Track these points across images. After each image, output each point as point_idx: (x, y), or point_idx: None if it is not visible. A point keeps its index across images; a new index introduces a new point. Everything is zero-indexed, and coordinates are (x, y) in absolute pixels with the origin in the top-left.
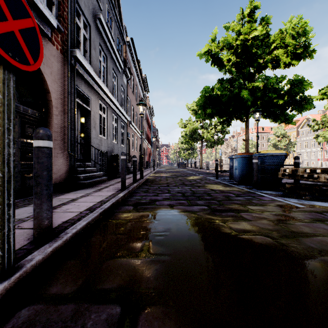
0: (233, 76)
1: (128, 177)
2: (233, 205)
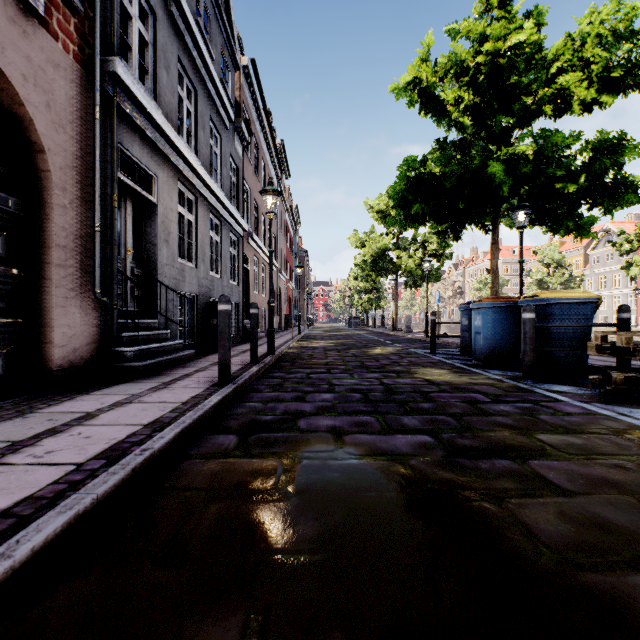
0: (467, 136)
1: (243, 349)
2: (497, 430)
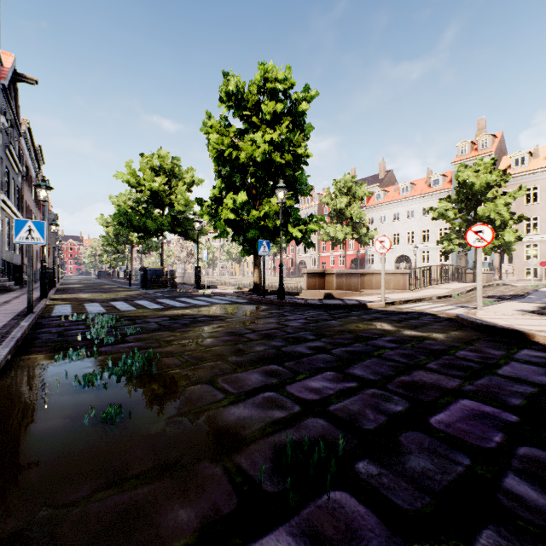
0: (150, 200)
1: (34, 287)
2: (116, 292)
